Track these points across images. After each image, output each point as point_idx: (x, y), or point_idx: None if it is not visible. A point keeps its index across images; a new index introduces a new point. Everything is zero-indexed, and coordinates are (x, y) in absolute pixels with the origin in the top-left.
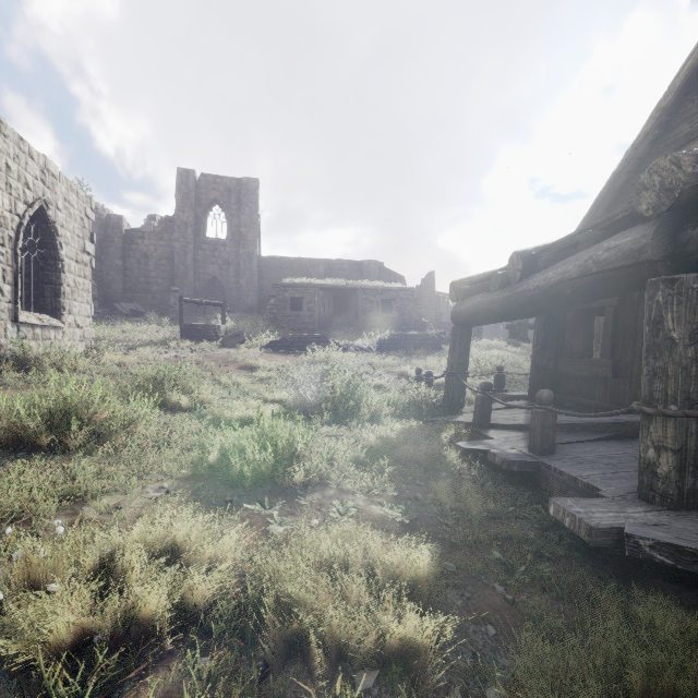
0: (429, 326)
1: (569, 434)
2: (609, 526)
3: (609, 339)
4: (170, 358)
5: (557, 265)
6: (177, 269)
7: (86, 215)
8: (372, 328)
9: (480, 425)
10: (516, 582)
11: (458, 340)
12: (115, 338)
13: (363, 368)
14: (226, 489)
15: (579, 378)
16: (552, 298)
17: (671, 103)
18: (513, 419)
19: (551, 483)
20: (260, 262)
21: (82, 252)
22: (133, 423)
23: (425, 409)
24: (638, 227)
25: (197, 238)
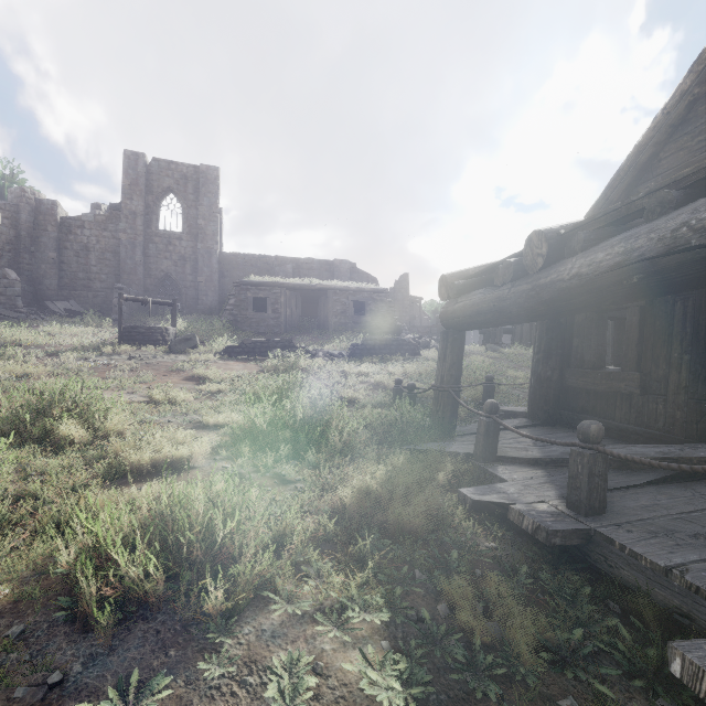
0: (404, 330)
1: None
2: None
3: (634, 347)
4: (99, 366)
5: (611, 243)
6: (123, 264)
7: None
8: (344, 332)
9: (484, 459)
10: None
11: (450, 347)
12: (35, 342)
13: (334, 377)
14: (68, 636)
15: (592, 394)
16: (602, 290)
17: None
18: (523, 448)
19: (616, 568)
20: (220, 258)
21: None
22: None
23: (411, 433)
24: None
25: (148, 230)
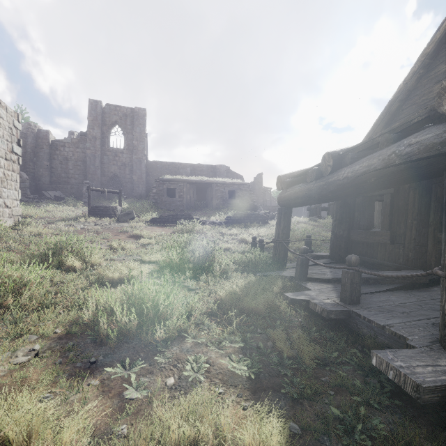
0: (259, 208)
1: (365, 286)
2: (434, 383)
3: (387, 217)
4: (78, 229)
5: (362, 160)
6: (88, 168)
7: (14, 125)
8: (222, 209)
9: (300, 279)
10: (356, 442)
11: (283, 217)
12: (39, 215)
13: (216, 236)
14: (94, 347)
15: (365, 244)
16: (358, 185)
17: (433, 50)
18: (323, 274)
19: (361, 328)
20: (147, 164)
21: (10, 152)
22: (24, 286)
23: (260, 266)
24: (436, 126)
25: (103, 147)
